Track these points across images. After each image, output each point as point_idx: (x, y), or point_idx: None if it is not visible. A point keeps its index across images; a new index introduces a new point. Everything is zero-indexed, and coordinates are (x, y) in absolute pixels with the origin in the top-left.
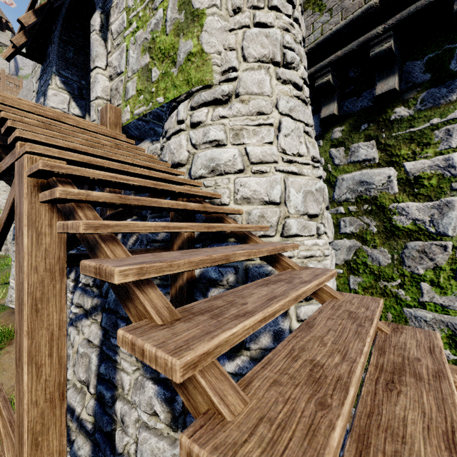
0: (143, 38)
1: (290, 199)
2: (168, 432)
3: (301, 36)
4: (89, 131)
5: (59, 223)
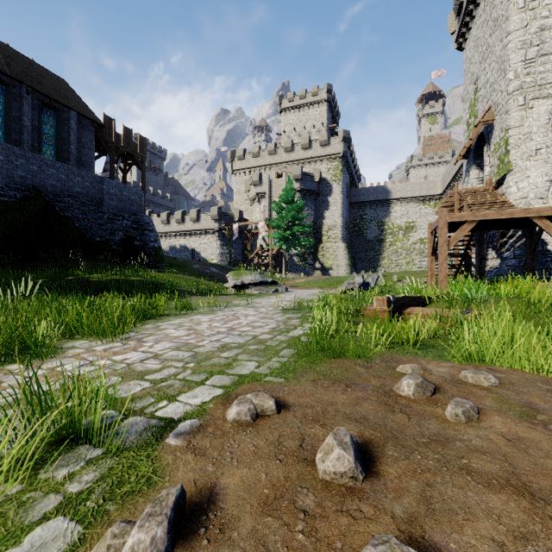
0: (497, 155)
1: (528, 196)
2: (496, 260)
3: (550, 138)
4: (479, 191)
5: (469, 209)
